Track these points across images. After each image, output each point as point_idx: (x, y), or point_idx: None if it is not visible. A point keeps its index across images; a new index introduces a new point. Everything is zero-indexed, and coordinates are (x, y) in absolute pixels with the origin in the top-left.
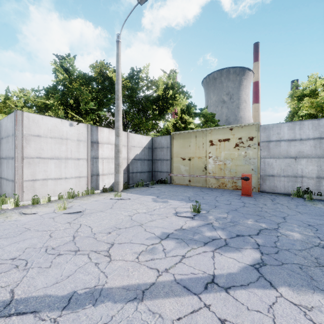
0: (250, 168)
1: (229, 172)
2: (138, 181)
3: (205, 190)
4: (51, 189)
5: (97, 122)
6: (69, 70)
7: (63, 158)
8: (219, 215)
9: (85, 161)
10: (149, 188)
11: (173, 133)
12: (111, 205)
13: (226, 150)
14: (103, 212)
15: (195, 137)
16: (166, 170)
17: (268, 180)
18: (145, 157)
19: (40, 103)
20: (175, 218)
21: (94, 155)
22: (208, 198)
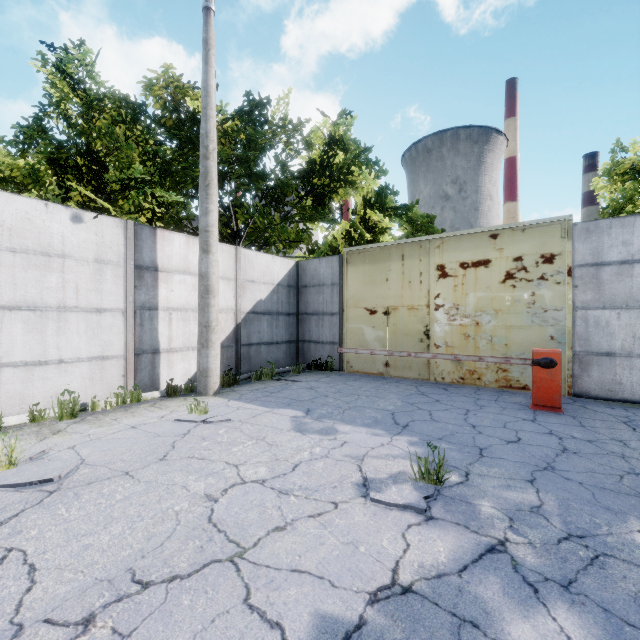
0: (547, 335)
1: (489, 345)
2: (264, 365)
3: (429, 390)
4: (12, 392)
5: (158, 218)
6: (84, 84)
7: (52, 307)
8: (513, 498)
9: (119, 317)
10: (287, 384)
11: (348, 250)
12: (169, 445)
13: (481, 289)
14: (126, 481)
15: (400, 258)
16: (330, 339)
17: (595, 366)
18: (280, 308)
19: (19, 173)
20: (366, 515)
21: (147, 300)
22: (446, 416)
